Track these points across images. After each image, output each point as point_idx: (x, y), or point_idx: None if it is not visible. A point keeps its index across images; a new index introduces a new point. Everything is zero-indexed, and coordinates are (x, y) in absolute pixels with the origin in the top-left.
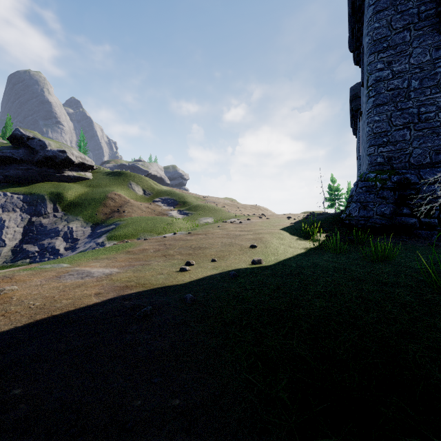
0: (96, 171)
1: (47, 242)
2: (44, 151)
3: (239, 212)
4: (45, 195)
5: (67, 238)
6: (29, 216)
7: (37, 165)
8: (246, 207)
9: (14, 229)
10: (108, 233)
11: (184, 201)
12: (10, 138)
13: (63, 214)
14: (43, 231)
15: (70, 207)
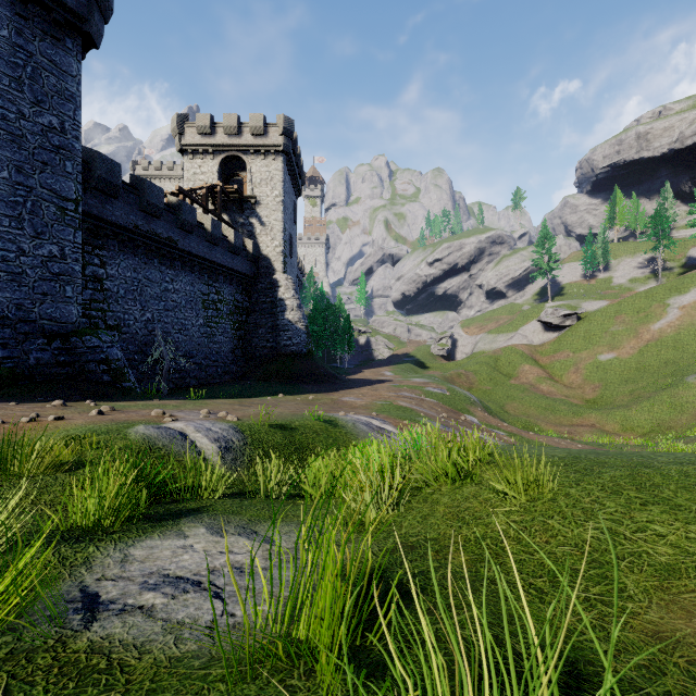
0: None
1: None
2: None
3: None
4: None
5: None
6: None
7: None
8: None
9: None
10: None
11: None
12: None
13: None
14: None
15: None
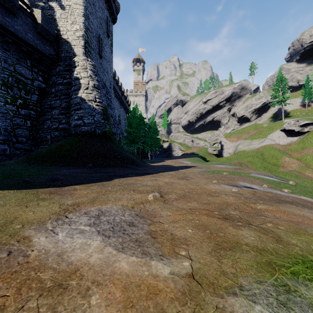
0: None
1: None
2: None
3: None
4: None
5: None
6: None
7: None
8: None
9: None
10: None
11: None
12: None
13: None
14: None
15: None
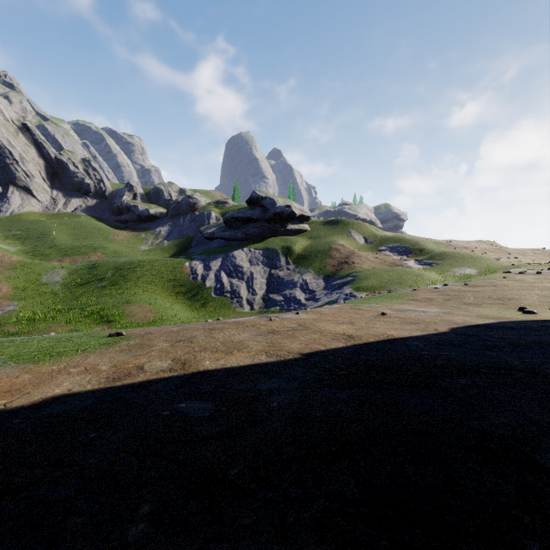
0: (311, 221)
1: (288, 293)
2: (274, 208)
3: (515, 260)
4: (278, 249)
5: (304, 289)
6: (269, 268)
7: (267, 222)
8: (524, 253)
9: (260, 281)
10: (350, 285)
11: (420, 248)
12: (248, 201)
13: (295, 267)
14: (281, 283)
15: (299, 259)
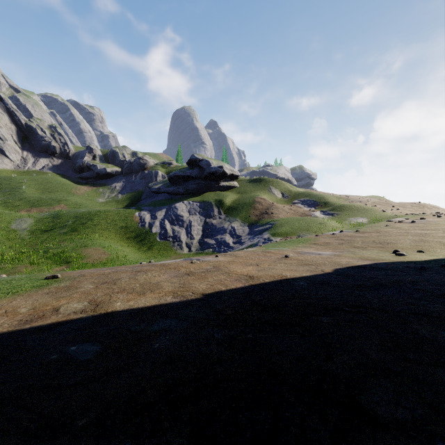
0: (239, 179)
1: (219, 237)
2: (209, 168)
3: (397, 211)
4: (212, 202)
5: (232, 234)
6: (204, 218)
7: (204, 180)
8: (404, 206)
9: (197, 227)
10: (269, 231)
11: (325, 202)
12: (188, 162)
13: (225, 216)
14: (214, 229)
15: (229, 210)
